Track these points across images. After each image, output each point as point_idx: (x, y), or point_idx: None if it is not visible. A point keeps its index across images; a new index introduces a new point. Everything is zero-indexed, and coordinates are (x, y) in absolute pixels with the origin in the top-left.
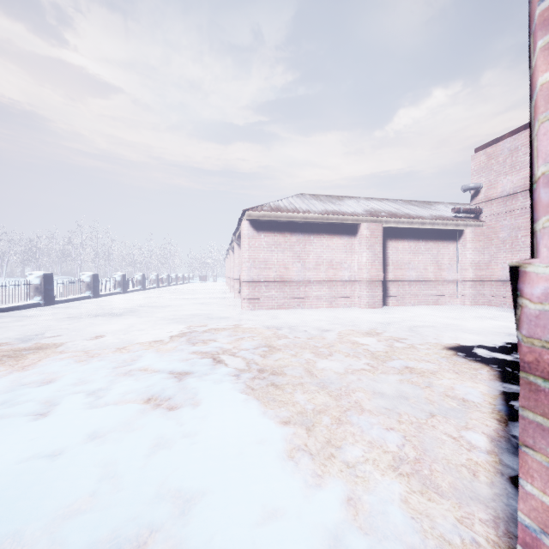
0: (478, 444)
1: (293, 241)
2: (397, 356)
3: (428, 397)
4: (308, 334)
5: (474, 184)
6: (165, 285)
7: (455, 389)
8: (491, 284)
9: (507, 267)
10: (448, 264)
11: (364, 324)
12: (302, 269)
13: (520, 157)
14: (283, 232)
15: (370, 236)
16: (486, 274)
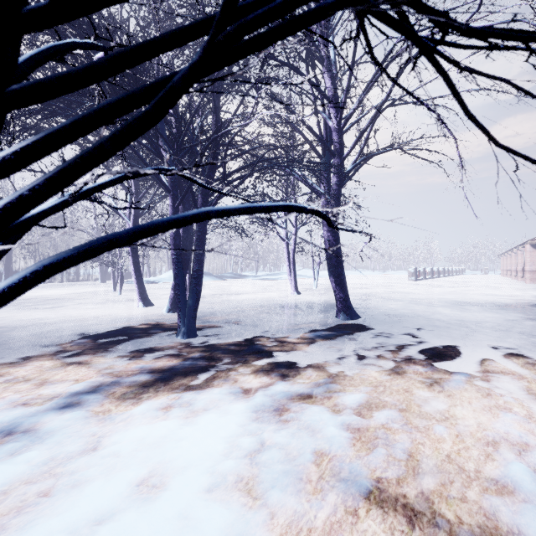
0: None
1: None
2: None
3: None
4: None
5: None
6: (450, 275)
7: None
8: None
9: None
10: None
11: None
12: None
13: None
14: None
15: None
16: None
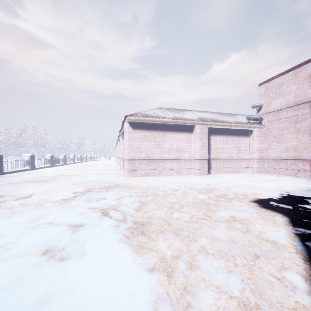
0: (298, 285)
1: (156, 135)
2: (223, 208)
3: (250, 240)
4: (165, 193)
5: (259, 104)
6: (79, 161)
7: (266, 233)
8: (268, 161)
9: (277, 151)
10: (244, 149)
11: (198, 185)
12: (161, 152)
13: (284, 88)
14: (149, 130)
15: (200, 132)
16: (265, 155)
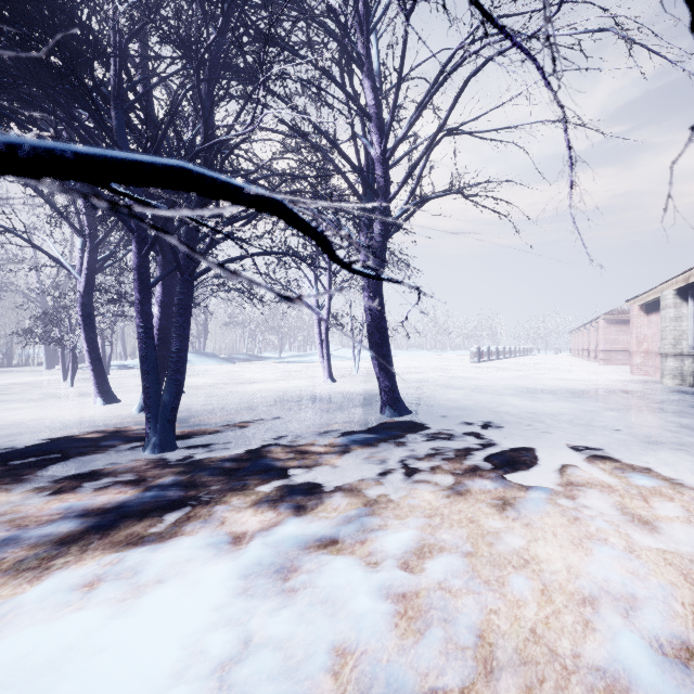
0: None
1: None
2: None
3: None
4: None
5: None
6: (517, 355)
7: None
8: None
9: None
10: None
11: None
12: None
13: None
14: (626, 324)
15: None
16: None
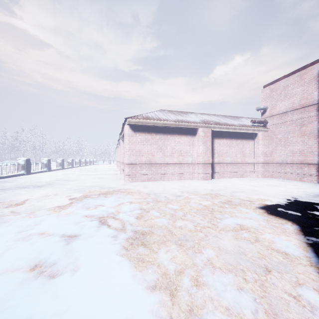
0: (317, 305)
1: (157, 138)
2: (228, 215)
3: (260, 252)
4: (167, 199)
5: (263, 106)
6: (77, 166)
7: (276, 243)
8: (273, 165)
9: (282, 155)
10: (248, 153)
11: (202, 191)
12: (163, 156)
13: (289, 91)
14: (151, 133)
15: (204, 136)
16: (270, 159)
